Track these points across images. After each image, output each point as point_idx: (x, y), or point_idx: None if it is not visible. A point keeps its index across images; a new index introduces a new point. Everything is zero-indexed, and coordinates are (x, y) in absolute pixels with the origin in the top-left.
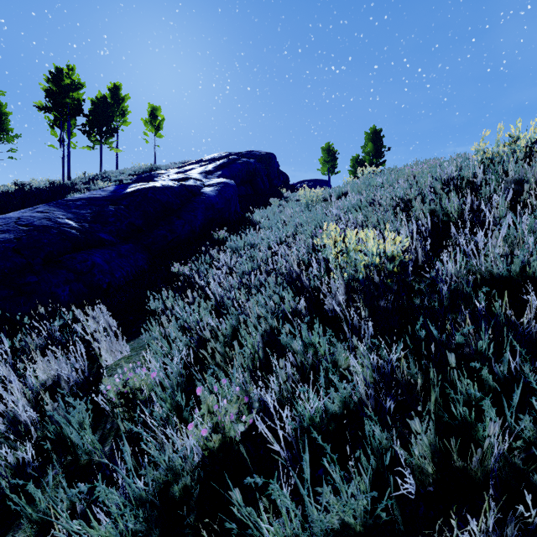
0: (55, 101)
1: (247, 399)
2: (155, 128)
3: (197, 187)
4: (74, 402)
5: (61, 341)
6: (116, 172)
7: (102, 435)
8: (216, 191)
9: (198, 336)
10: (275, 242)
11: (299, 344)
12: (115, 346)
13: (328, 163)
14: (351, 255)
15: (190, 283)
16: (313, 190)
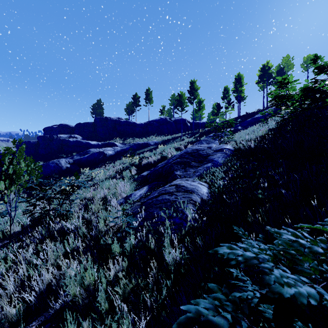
0: (262, 78)
1: None
2: (308, 66)
3: None
4: None
5: None
6: None
7: None
8: None
9: None
10: None
11: None
12: None
13: None
14: None
15: None
16: None
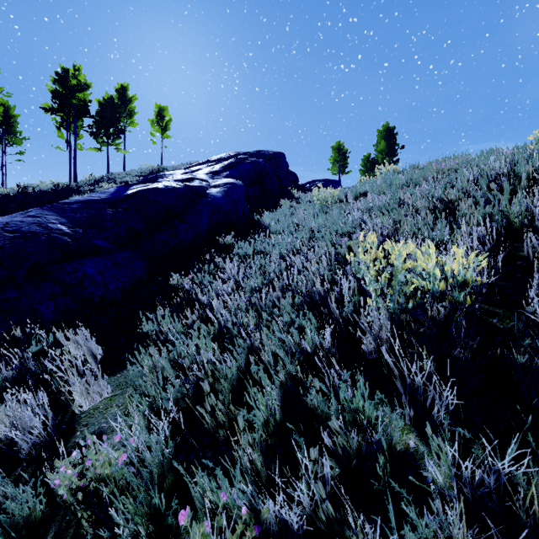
0: (62, 103)
1: (259, 528)
2: (162, 129)
3: (202, 188)
4: (16, 489)
5: (35, 372)
6: (122, 173)
7: (57, 533)
8: (222, 192)
9: (194, 379)
10: (289, 251)
11: (333, 409)
12: (92, 387)
13: (338, 162)
14: (399, 278)
15: (190, 298)
16: (328, 190)
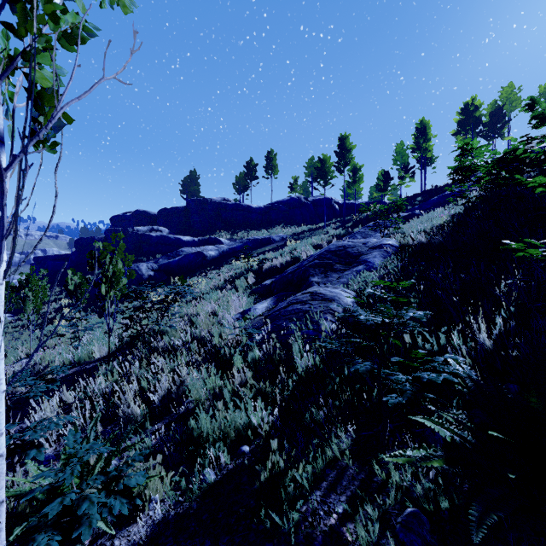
0: (463, 125)
1: None
2: None
3: None
4: None
5: None
6: None
7: None
8: None
9: None
10: None
11: None
12: None
13: None
14: None
15: None
16: None
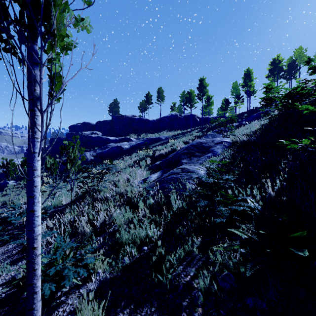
0: (272, 72)
1: None
2: None
3: None
4: None
5: None
6: None
7: None
8: None
9: None
10: None
11: None
12: None
13: None
14: None
15: None
16: None
